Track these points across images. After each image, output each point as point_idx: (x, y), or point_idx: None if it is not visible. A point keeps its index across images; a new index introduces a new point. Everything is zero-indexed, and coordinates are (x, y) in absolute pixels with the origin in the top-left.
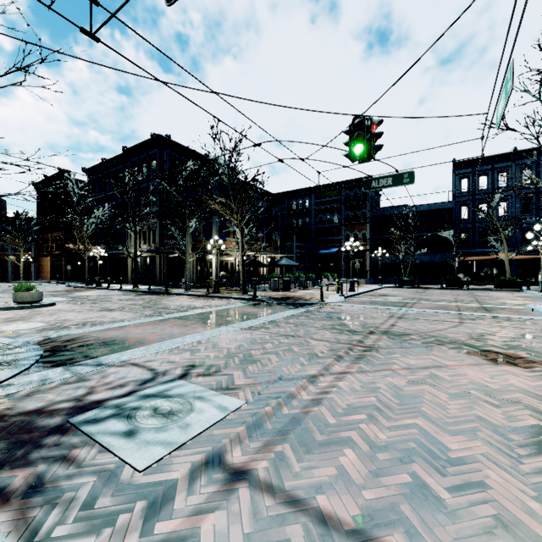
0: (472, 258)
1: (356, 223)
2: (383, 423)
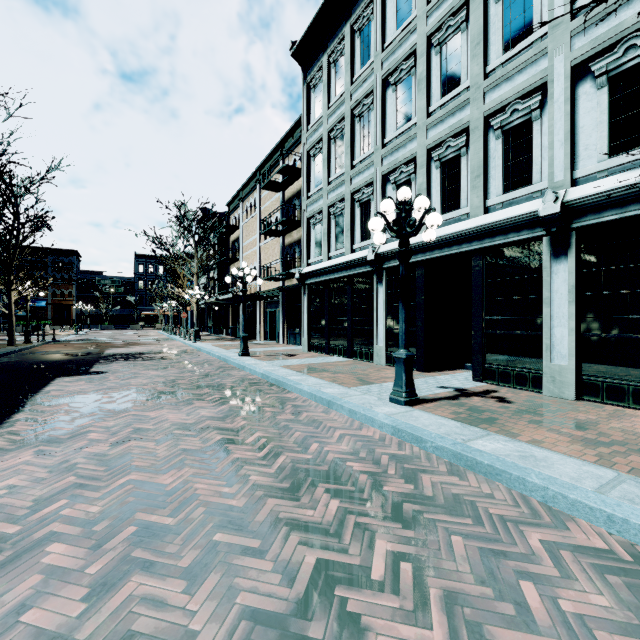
0: (146, 313)
1: (64, 284)
2: (126, 337)
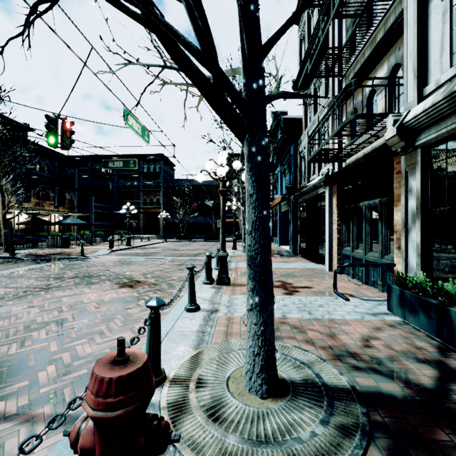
0: (229, 220)
1: (151, 190)
2: None
